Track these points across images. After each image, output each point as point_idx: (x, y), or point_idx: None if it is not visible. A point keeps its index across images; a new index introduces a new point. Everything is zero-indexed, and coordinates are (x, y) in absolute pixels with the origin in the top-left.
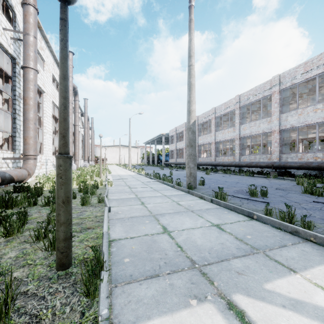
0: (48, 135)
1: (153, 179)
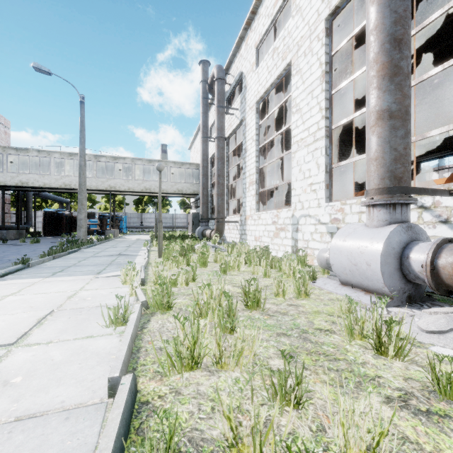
0: (304, 151)
1: (76, 251)
